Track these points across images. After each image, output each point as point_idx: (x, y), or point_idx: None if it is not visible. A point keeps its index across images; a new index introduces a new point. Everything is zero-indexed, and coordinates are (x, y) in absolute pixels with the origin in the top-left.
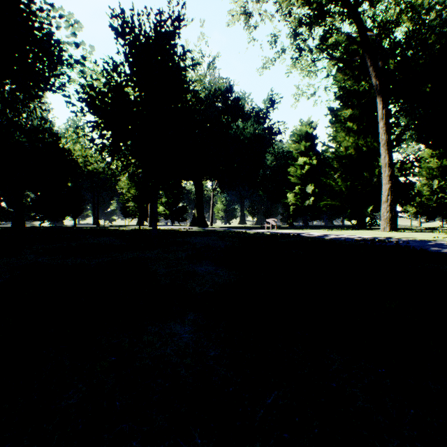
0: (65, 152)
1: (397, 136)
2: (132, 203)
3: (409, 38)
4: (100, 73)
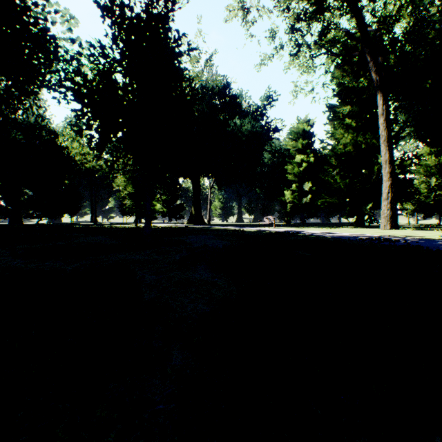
0: (62, 150)
1: (396, 133)
2: (128, 201)
3: (409, 33)
4: (85, 56)
